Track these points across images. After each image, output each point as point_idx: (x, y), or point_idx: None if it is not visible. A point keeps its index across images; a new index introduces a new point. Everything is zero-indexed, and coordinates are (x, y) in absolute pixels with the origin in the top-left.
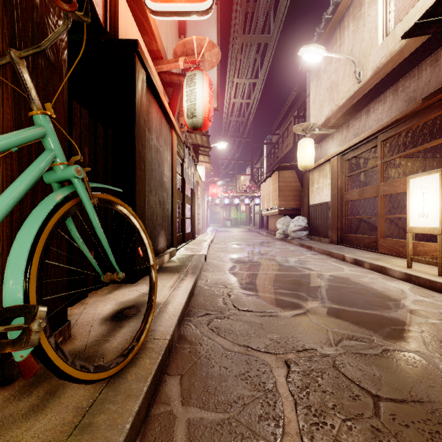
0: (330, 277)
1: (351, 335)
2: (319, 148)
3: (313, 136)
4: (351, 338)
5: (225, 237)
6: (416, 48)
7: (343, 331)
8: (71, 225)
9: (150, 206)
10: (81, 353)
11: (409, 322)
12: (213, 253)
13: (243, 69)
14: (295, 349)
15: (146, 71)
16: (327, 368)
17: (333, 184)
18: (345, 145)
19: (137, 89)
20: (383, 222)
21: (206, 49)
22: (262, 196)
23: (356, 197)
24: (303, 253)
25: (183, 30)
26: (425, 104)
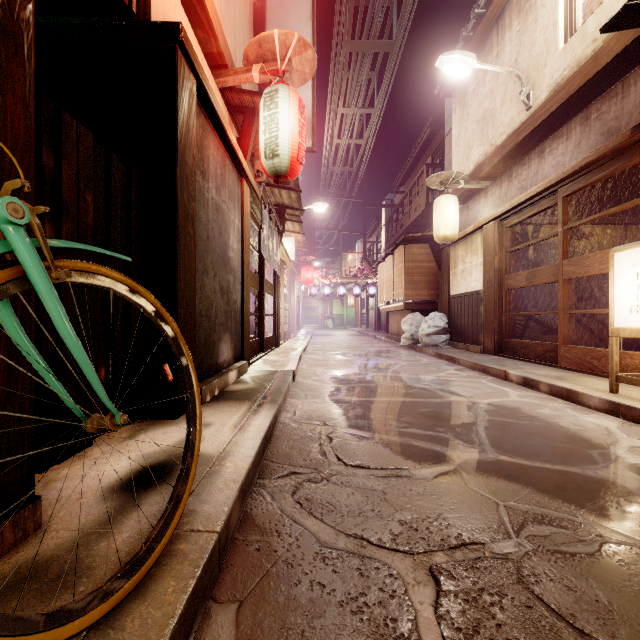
0: (489, 406)
1: (541, 515)
2: (465, 210)
3: (457, 192)
4: (541, 521)
5: (325, 344)
6: (619, 51)
7: (525, 505)
8: (10, 322)
9: (205, 294)
10: (50, 564)
11: (633, 489)
12: (306, 368)
13: (351, 94)
14: (445, 544)
15: (196, 78)
16: (508, 585)
17: (487, 263)
18: (506, 204)
19: (181, 104)
20: (566, 320)
21: (294, 51)
22: (380, 283)
23: (522, 283)
24: (443, 367)
25: (260, 29)
26: (635, 136)
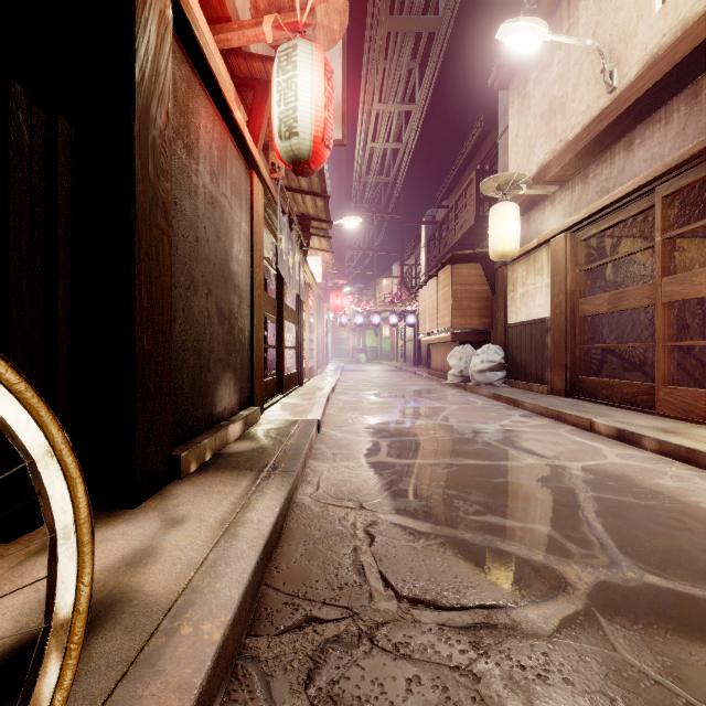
0: (586, 474)
1: None
2: (525, 222)
3: (515, 201)
4: None
5: (357, 382)
6: None
7: None
8: None
9: (191, 319)
10: None
11: None
12: (335, 414)
13: (388, 87)
14: None
15: None
16: None
17: (555, 284)
18: (583, 210)
19: (142, 26)
20: (667, 354)
21: None
22: (421, 310)
23: (603, 307)
24: (504, 413)
25: None
26: None
